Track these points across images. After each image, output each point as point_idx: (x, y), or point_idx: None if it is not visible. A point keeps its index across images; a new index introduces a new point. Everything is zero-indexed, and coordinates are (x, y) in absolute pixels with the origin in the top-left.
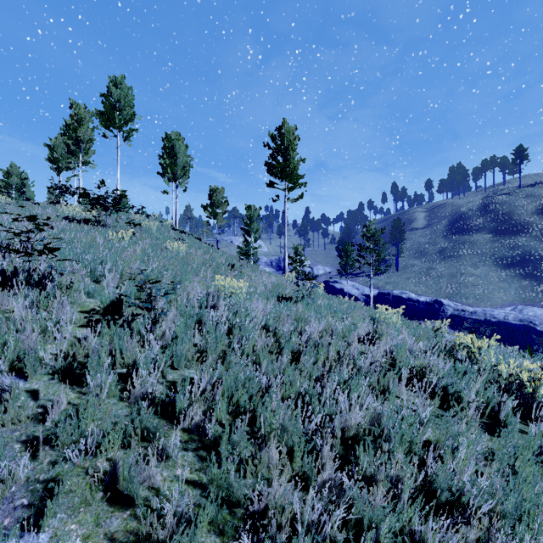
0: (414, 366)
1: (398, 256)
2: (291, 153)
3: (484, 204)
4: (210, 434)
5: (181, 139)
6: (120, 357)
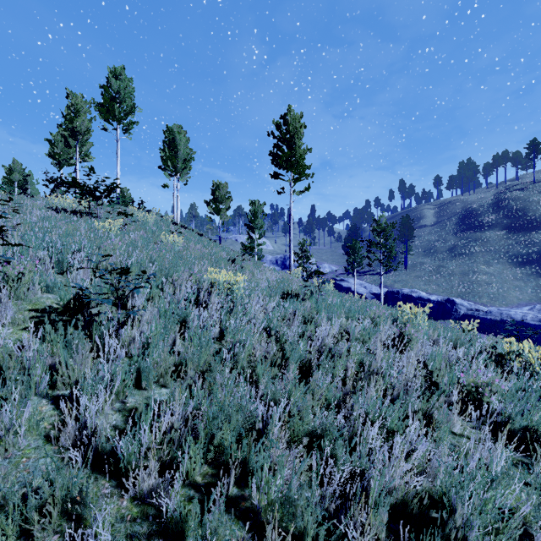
0: (465, 384)
1: (407, 254)
2: (297, 141)
3: (497, 200)
4: (173, 506)
5: (183, 132)
6: (61, 373)
